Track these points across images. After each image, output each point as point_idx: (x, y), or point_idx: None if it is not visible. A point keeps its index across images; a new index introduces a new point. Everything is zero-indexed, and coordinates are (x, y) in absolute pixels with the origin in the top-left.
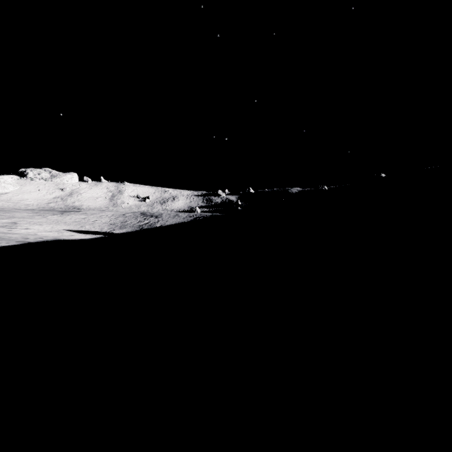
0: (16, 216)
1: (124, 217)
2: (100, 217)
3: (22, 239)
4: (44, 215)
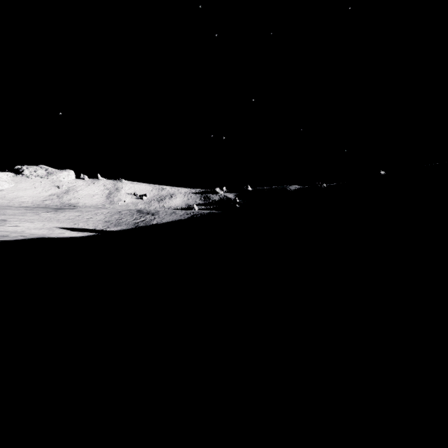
0: (7, 213)
1: (120, 214)
2: (95, 215)
3: None
4: (36, 212)
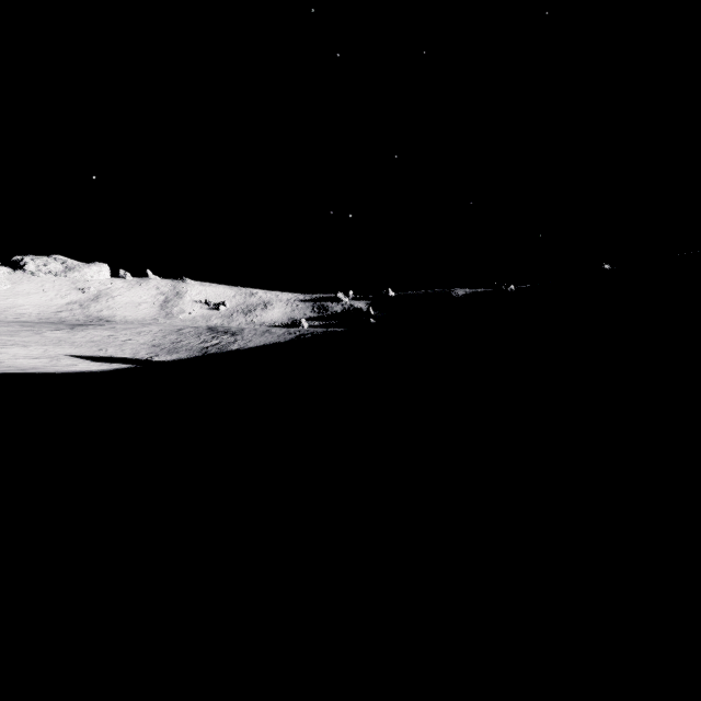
0: None
1: (179, 334)
2: (137, 335)
3: None
4: (38, 331)
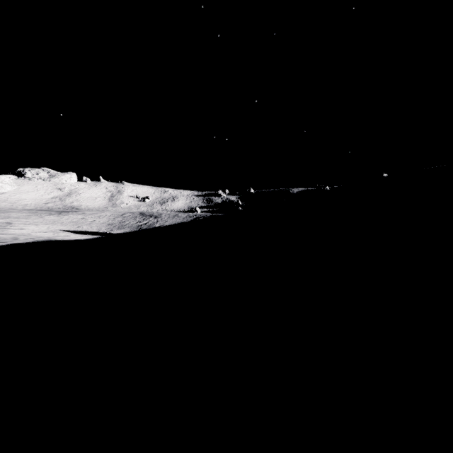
0: (12, 216)
1: (123, 217)
2: (98, 218)
3: (10, 240)
4: (40, 215)
